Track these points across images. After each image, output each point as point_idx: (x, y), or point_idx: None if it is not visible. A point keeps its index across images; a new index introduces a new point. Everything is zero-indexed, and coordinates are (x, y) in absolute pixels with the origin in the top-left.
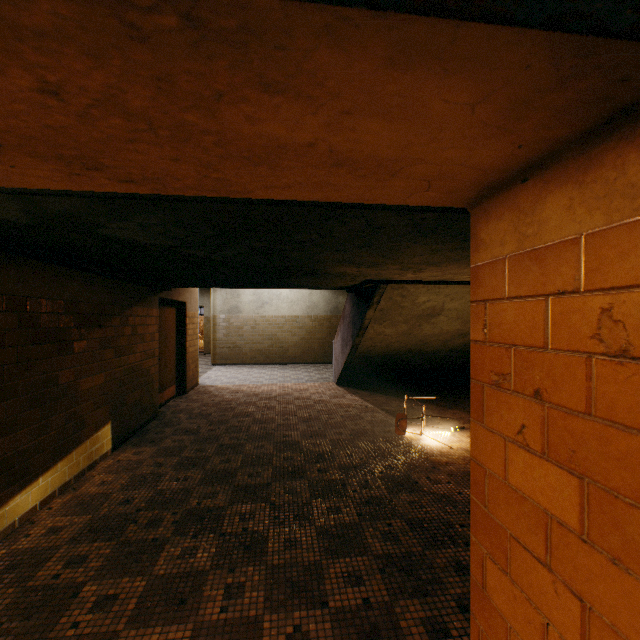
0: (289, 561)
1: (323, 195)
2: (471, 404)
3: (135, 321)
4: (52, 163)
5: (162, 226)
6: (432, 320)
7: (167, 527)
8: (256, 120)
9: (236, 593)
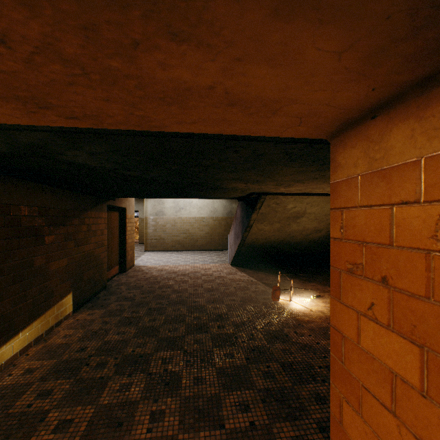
0: (197, 394)
1: (221, 129)
2: (331, 285)
3: (89, 221)
4: (12, 103)
5: (105, 154)
6: (297, 220)
7: (110, 368)
8: (167, 66)
9: (158, 418)
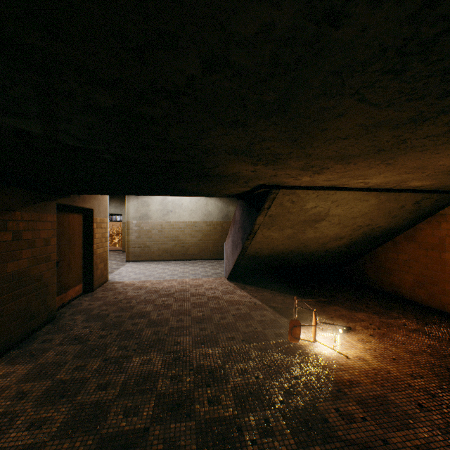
0: None
1: None
2: None
3: (18, 226)
4: None
5: None
6: (316, 225)
7: None
8: None
9: None
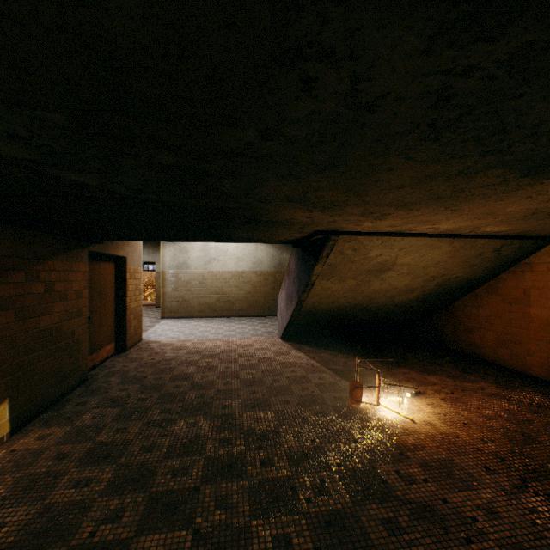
0: None
1: None
2: None
3: (51, 277)
4: None
5: None
6: (382, 275)
7: None
8: None
9: None
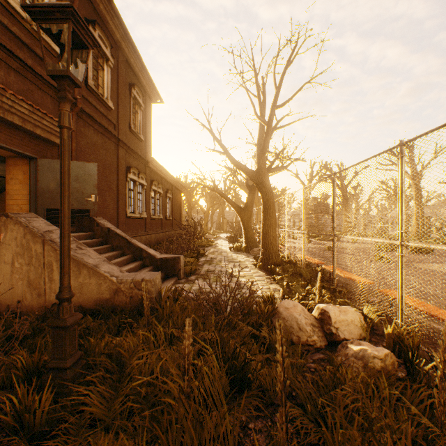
0: None
1: None
2: (7, 183)
3: None
4: None
5: None
6: None
7: None
8: None
9: None
